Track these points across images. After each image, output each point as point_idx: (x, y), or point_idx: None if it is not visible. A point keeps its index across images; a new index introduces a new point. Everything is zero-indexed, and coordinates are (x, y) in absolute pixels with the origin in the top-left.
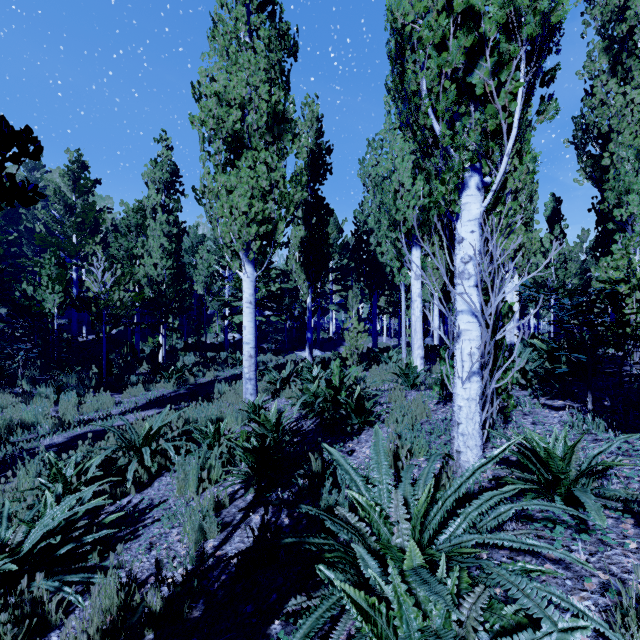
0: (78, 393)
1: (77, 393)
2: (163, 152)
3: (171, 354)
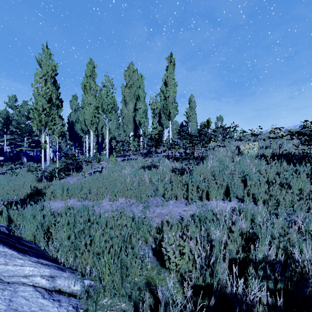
0: None
1: None
2: None
3: None
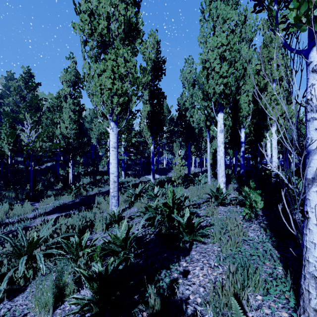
0: (11, 203)
1: (10, 203)
2: (71, 65)
3: (77, 177)
